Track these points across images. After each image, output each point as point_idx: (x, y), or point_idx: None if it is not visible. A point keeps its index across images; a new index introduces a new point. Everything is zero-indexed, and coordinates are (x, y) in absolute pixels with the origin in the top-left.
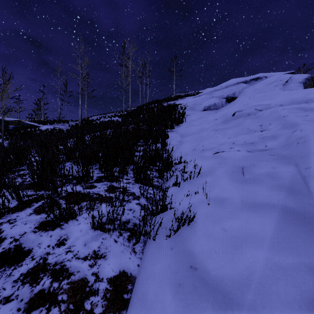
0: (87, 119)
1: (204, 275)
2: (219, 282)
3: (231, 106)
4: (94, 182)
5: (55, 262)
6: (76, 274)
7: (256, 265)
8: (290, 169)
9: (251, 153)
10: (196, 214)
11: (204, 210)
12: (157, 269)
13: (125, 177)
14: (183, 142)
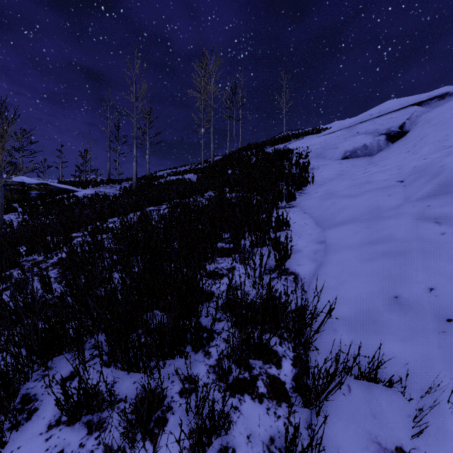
0: (148, 178)
1: None
2: None
3: (405, 148)
4: None
5: None
6: None
7: None
8: None
9: None
10: None
11: None
12: None
13: None
14: (330, 244)
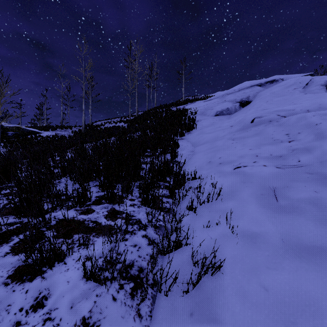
0: (91, 125)
1: None
2: None
3: (246, 111)
4: (92, 205)
5: None
6: None
7: None
8: None
9: (282, 169)
10: (221, 256)
11: (232, 251)
12: None
13: (129, 197)
14: (195, 152)
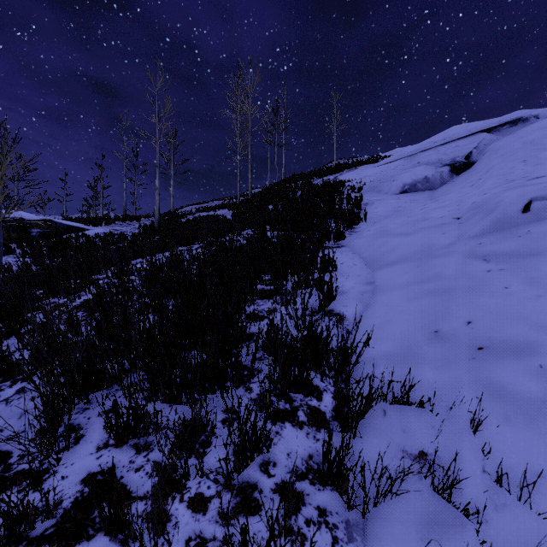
0: (172, 214)
1: None
2: None
3: (470, 181)
4: (49, 545)
5: None
6: None
7: None
8: None
9: None
10: None
11: None
12: None
13: (193, 481)
14: (378, 285)
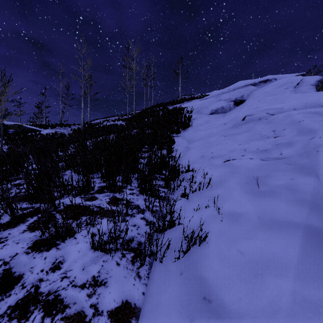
0: (89, 123)
1: (220, 310)
2: (238, 321)
3: (239, 109)
4: (96, 193)
5: (48, 291)
6: (72, 306)
7: (281, 300)
8: (310, 181)
9: (266, 161)
10: (208, 231)
11: (217, 227)
12: (165, 299)
13: (129, 187)
14: (190, 147)
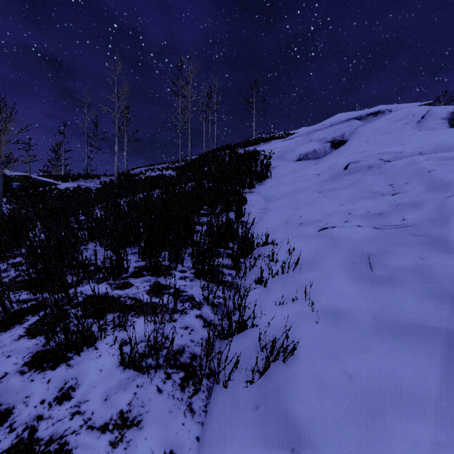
0: (126, 174)
1: None
2: None
3: (339, 153)
4: (130, 277)
5: (49, 437)
6: None
7: None
8: (451, 261)
9: (381, 231)
10: (297, 339)
11: (310, 332)
12: (231, 450)
13: (179, 267)
14: (269, 209)
